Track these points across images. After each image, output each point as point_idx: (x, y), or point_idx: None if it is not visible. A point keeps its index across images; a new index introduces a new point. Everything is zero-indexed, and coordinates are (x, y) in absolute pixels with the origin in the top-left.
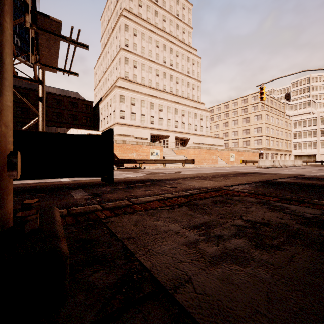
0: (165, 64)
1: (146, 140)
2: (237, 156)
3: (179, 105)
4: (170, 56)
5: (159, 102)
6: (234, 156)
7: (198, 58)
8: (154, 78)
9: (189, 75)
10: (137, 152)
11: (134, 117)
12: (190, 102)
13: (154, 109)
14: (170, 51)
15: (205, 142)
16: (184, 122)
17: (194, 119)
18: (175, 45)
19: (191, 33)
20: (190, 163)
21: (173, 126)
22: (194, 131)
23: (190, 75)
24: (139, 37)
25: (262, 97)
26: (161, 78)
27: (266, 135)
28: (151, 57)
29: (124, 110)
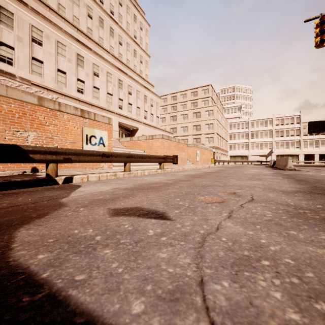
0: (102, 5)
1: None
2: (200, 154)
3: (125, 76)
4: None
5: (93, 59)
6: (198, 154)
7: (147, 25)
8: (83, 18)
9: (136, 41)
10: (41, 129)
11: (40, 69)
12: (137, 78)
13: (84, 68)
14: None
15: None
16: (131, 104)
17: (144, 103)
18: None
19: None
20: (156, 163)
21: (116, 105)
22: (144, 120)
23: (137, 41)
24: None
25: (323, 39)
26: (95, 24)
27: (217, 133)
28: None
29: (11, 44)
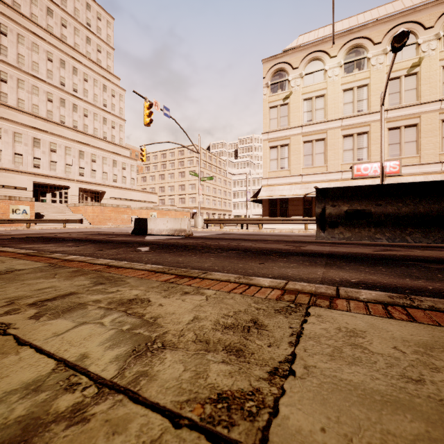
0: (64, 87)
1: (24, 191)
2: (160, 216)
3: (87, 147)
4: (73, 79)
5: (50, 139)
6: (155, 215)
7: (121, 90)
8: (43, 104)
9: (106, 109)
10: None
11: None
12: (106, 144)
13: (41, 148)
14: (73, 71)
15: (130, 197)
16: (95, 170)
17: (113, 167)
18: (82, 65)
19: (111, 54)
20: (86, 224)
21: (76, 174)
22: (113, 183)
23: (108, 109)
24: (13, 38)
25: (143, 158)
26: (56, 105)
27: None
28: (36, 73)
29: None
